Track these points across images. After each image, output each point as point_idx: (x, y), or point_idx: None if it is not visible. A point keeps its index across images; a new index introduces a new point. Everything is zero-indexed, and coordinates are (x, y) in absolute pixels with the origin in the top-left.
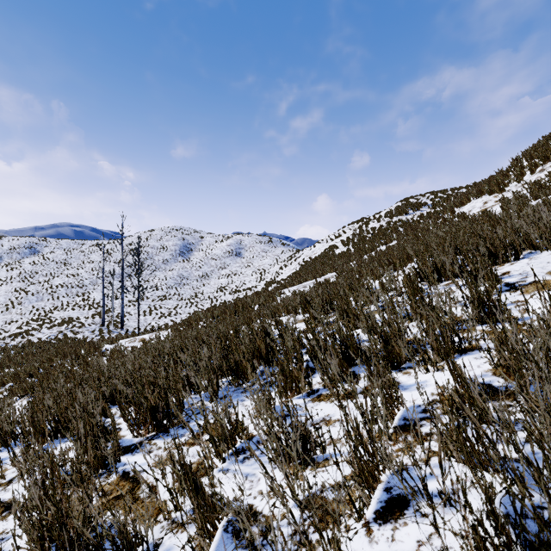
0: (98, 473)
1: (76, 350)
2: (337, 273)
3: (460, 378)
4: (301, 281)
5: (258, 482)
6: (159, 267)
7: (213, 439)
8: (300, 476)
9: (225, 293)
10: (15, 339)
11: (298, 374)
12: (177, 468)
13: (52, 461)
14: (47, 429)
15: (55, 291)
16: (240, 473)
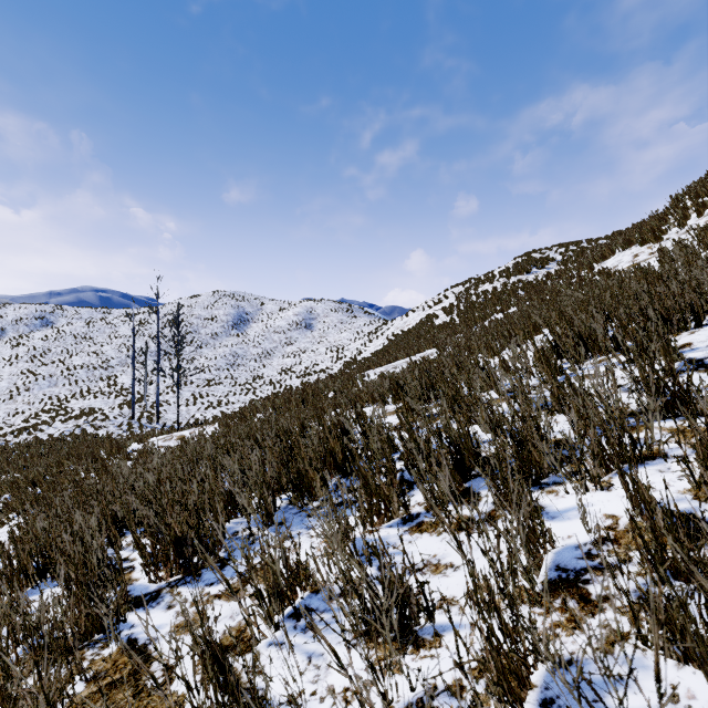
0: (92, 639)
1: (93, 451)
2: (438, 349)
3: (645, 504)
4: (391, 361)
5: (328, 670)
6: (207, 343)
7: (261, 594)
8: (394, 664)
9: (291, 376)
10: (18, 436)
11: (389, 492)
12: (201, 646)
13: (7, 633)
14: (30, 567)
15: (73, 374)
16: (301, 651)
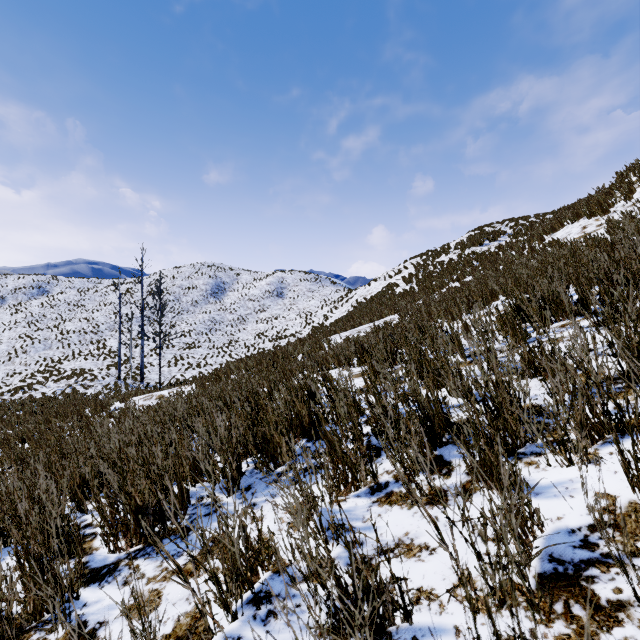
0: (41, 619)
1: (79, 410)
2: (399, 315)
3: None
4: (355, 326)
5: None
6: (187, 309)
7: (217, 580)
8: None
9: (264, 340)
10: (14, 394)
11: (356, 460)
12: None
13: None
14: None
15: (66, 338)
16: None
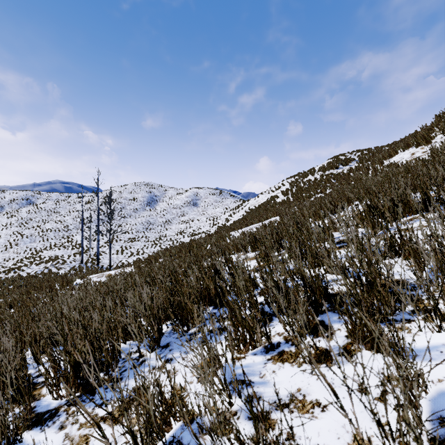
0: None
1: (50, 284)
2: (280, 216)
3: None
4: (248, 225)
5: None
6: (130, 215)
7: (133, 434)
8: None
9: (183, 236)
10: (8, 274)
11: (253, 324)
12: None
13: None
14: None
15: (45, 234)
16: None
